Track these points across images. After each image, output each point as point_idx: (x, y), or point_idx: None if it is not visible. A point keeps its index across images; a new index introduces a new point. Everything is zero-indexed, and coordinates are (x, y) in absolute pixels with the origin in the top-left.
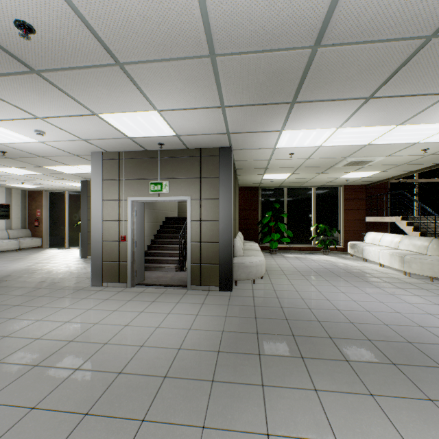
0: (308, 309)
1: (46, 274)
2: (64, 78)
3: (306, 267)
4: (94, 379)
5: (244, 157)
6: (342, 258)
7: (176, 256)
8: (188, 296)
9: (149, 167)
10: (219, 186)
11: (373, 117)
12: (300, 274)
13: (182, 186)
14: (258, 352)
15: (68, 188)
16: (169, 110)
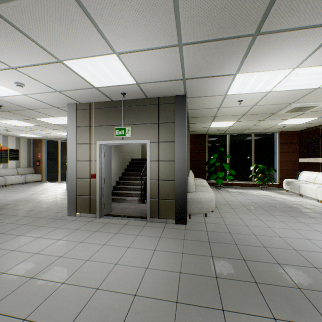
0: (263, 248)
1: (36, 204)
2: (17, 12)
3: (250, 202)
4: None
5: (196, 105)
6: (279, 194)
7: (139, 190)
8: (147, 228)
9: (114, 114)
10: (175, 130)
11: None
12: (246, 208)
13: (143, 130)
14: (221, 307)
15: (60, 137)
16: (127, 53)
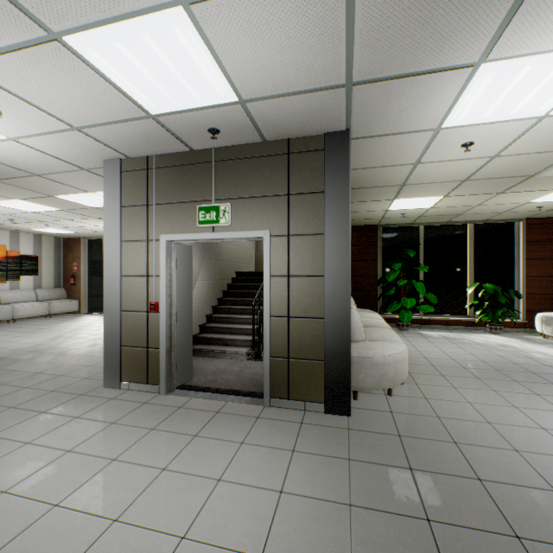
0: None
1: (53, 358)
2: None
3: (476, 360)
4: None
5: (369, 159)
6: (531, 342)
7: (249, 334)
8: (264, 425)
9: (196, 179)
10: (325, 210)
11: None
12: (472, 376)
13: (255, 211)
14: None
15: None
16: None
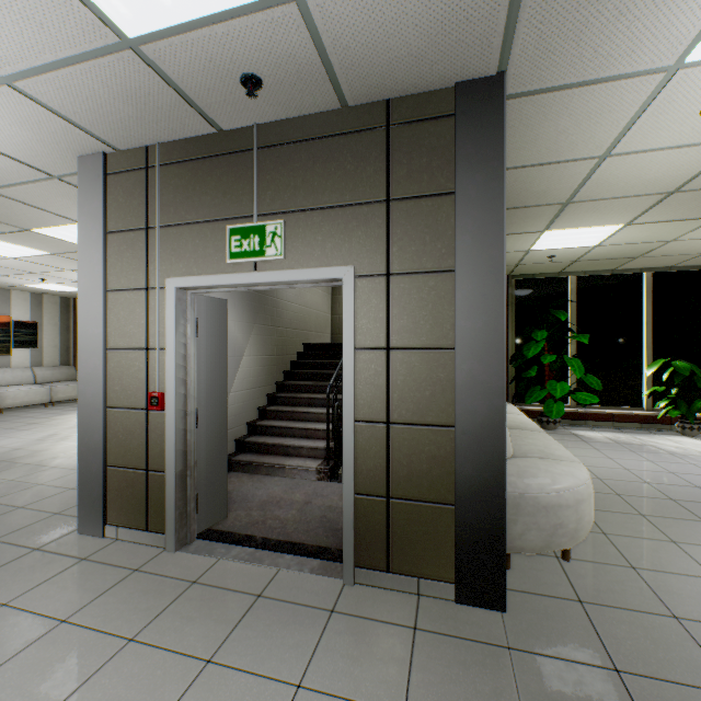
0: None
1: (24, 474)
2: None
3: (684, 484)
4: None
5: (523, 147)
6: None
7: (321, 438)
8: (343, 633)
9: (226, 181)
10: (457, 225)
11: None
12: (695, 517)
13: (327, 233)
14: None
15: None
16: None
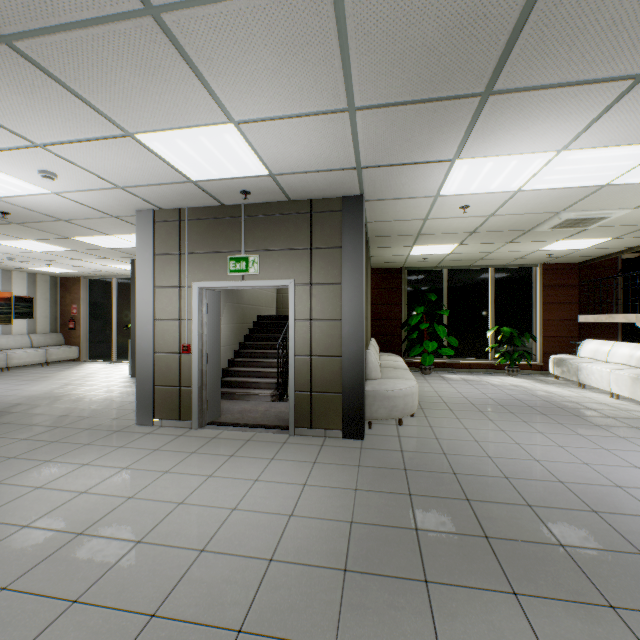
0: (504, 479)
1: (73, 403)
2: (58, 53)
3: (485, 398)
4: (100, 630)
5: (383, 215)
6: (542, 383)
7: (273, 377)
8: (290, 447)
9: (227, 232)
10: (343, 263)
11: (636, 124)
12: (477, 410)
13: (281, 262)
14: (424, 577)
15: (115, 273)
16: (254, 122)
